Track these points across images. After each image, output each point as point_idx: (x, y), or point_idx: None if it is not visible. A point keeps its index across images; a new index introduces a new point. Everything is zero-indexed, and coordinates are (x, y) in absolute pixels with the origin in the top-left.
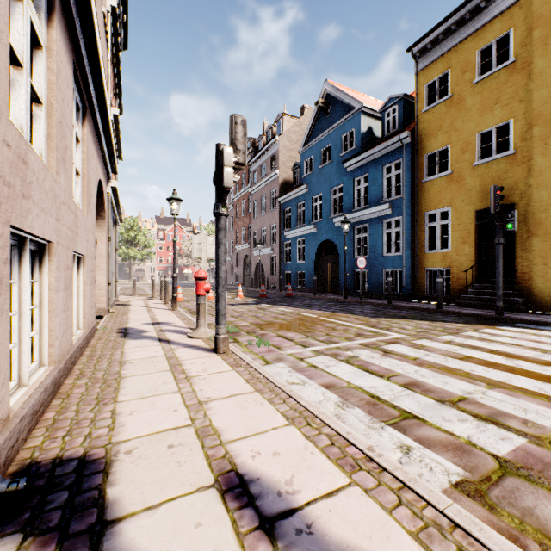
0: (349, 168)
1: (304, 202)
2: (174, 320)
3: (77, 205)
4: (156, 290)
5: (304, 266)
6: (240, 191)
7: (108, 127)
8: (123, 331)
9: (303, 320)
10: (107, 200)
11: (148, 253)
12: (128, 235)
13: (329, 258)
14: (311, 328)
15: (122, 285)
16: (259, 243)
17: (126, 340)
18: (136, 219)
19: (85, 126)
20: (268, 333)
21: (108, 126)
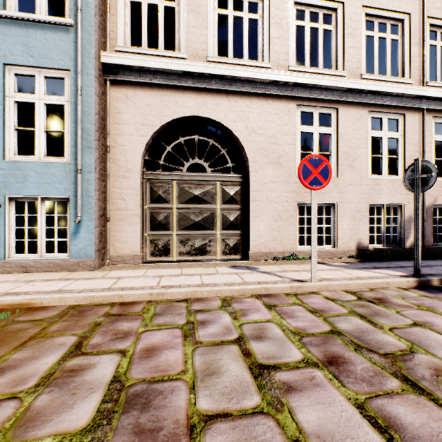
0: None
1: None
2: None
3: None
4: None
5: None
6: None
7: None
8: None
9: None
10: None
11: None
12: None
13: None
14: None
15: None
16: None
17: None
18: None
19: None
20: None
21: None
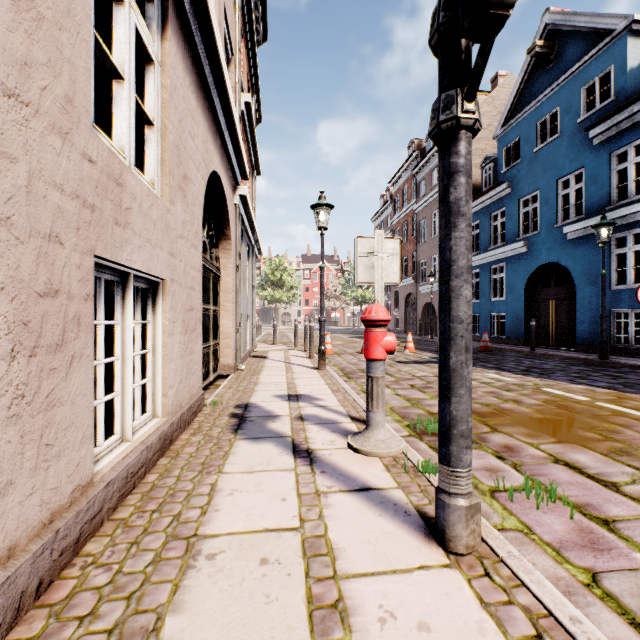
0: (598, 137)
1: (502, 210)
2: (321, 392)
3: (118, 158)
4: (300, 337)
5: (503, 305)
6: (401, 211)
7: (222, 80)
8: (240, 413)
9: (568, 409)
10: (234, 214)
11: (293, 295)
12: (274, 276)
13: (552, 292)
14: (617, 438)
15: (267, 330)
16: (430, 275)
17: (235, 441)
18: (281, 258)
19: (166, 39)
20: (518, 446)
21: (221, 78)
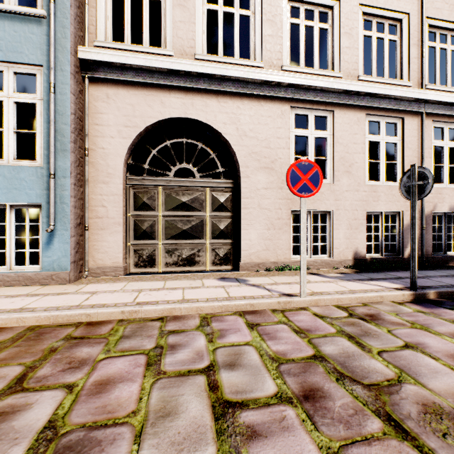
0: None
1: None
2: None
3: None
4: None
5: None
6: None
7: None
8: None
9: None
10: None
11: None
12: None
13: None
14: None
15: None
16: None
17: None
18: None
19: None
20: None
21: None
